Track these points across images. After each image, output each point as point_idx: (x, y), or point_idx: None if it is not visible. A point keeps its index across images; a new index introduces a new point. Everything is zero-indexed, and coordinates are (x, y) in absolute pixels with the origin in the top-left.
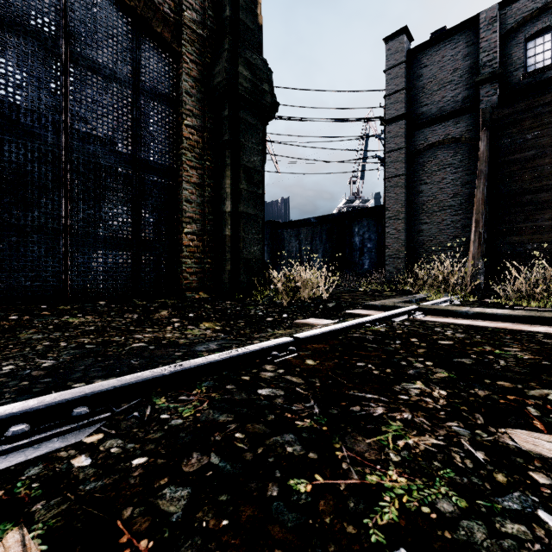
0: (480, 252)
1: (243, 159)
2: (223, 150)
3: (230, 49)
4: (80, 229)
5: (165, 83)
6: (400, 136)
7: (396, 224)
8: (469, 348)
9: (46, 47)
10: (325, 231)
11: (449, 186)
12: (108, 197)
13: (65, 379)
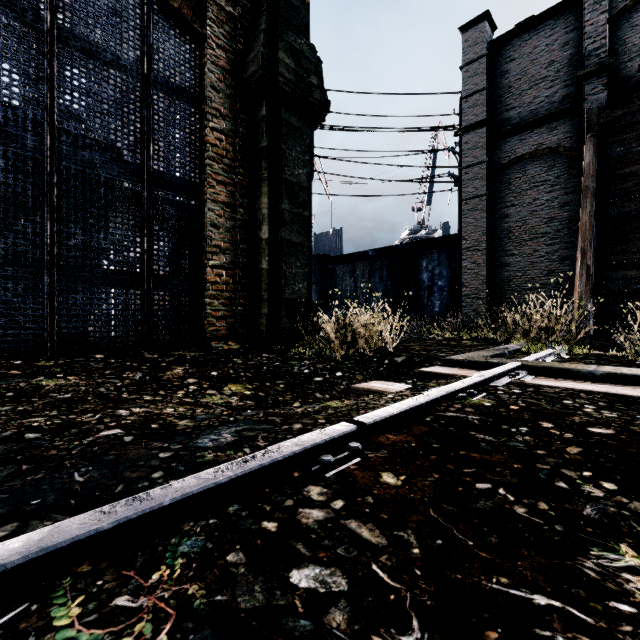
0: (589, 290)
1: (285, 172)
2: (259, 160)
3: (268, 30)
4: (71, 261)
5: (184, 74)
6: (480, 147)
7: (475, 257)
8: None
9: (24, 21)
10: (386, 266)
11: (543, 209)
12: (109, 220)
13: None
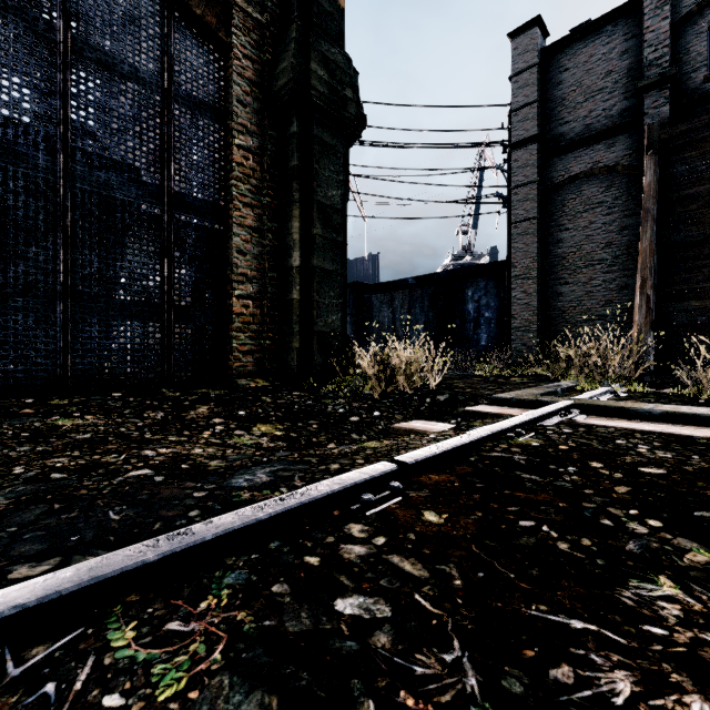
0: (649, 322)
1: (317, 194)
2: (290, 181)
3: (299, 39)
4: (86, 291)
5: (208, 87)
6: (531, 166)
7: (525, 285)
8: (702, 483)
9: (35, 31)
10: (428, 296)
11: (600, 233)
12: (126, 246)
13: None
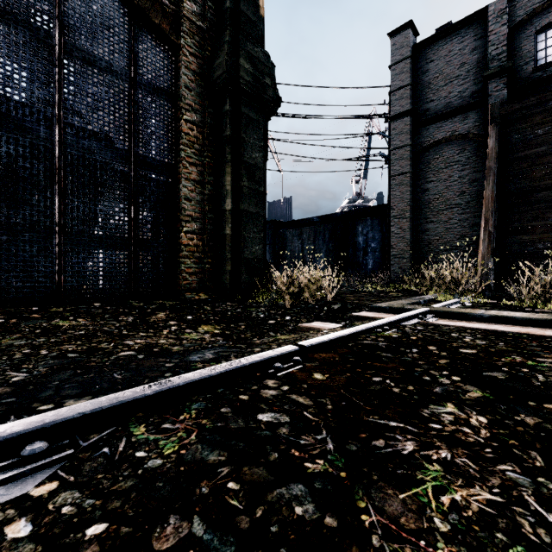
0: (490, 251)
1: (244, 156)
2: (224, 146)
3: (231, 41)
4: (74, 228)
5: (163, 76)
6: (405, 133)
7: (401, 223)
8: (497, 358)
9: (38, 38)
10: (328, 231)
11: (456, 184)
12: (103, 195)
13: (31, 398)
